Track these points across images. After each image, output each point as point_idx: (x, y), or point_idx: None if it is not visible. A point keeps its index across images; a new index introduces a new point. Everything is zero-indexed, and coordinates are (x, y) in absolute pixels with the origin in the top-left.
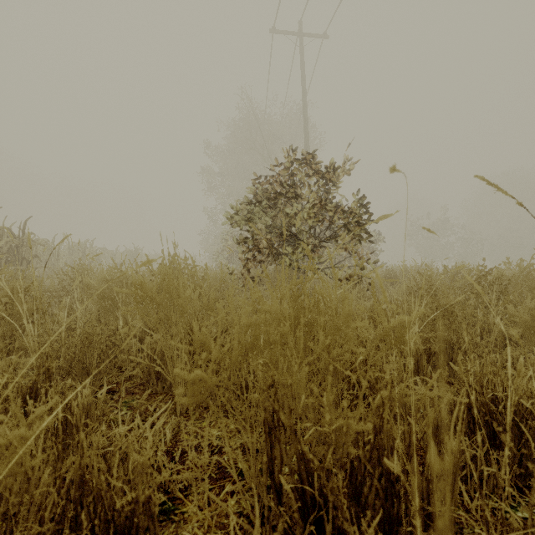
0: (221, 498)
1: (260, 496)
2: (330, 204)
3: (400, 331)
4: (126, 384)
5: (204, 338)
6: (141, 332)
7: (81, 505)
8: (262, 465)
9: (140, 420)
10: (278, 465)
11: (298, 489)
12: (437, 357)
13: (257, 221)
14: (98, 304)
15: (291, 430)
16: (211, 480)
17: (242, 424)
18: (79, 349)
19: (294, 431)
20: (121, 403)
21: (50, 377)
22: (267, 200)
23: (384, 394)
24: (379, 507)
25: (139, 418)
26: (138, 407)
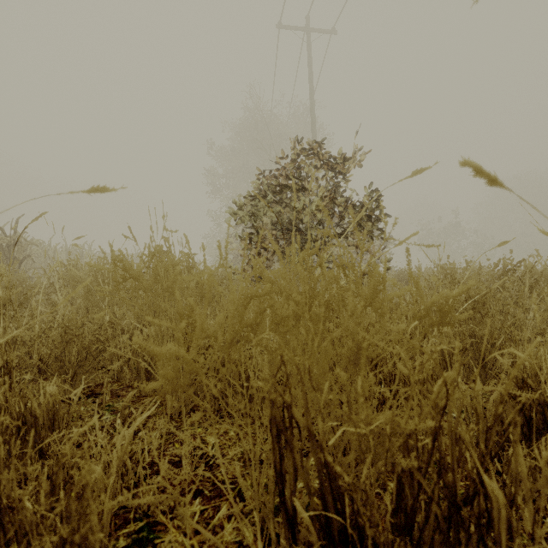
0: (215, 523)
1: (265, 520)
2: (340, 199)
3: (443, 310)
4: (113, 385)
5: (190, 312)
6: (133, 329)
7: (6, 541)
8: (267, 480)
9: (121, 425)
10: (291, 482)
11: (319, 518)
12: (467, 355)
13: (262, 216)
14: (84, 298)
15: (309, 433)
16: (204, 499)
17: (243, 430)
18: (57, 344)
19: (314, 434)
20: (104, 406)
21: (10, 372)
22: (273, 193)
23: (450, 377)
24: (439, 545)
25: (97, 417)
26: (121, 410)
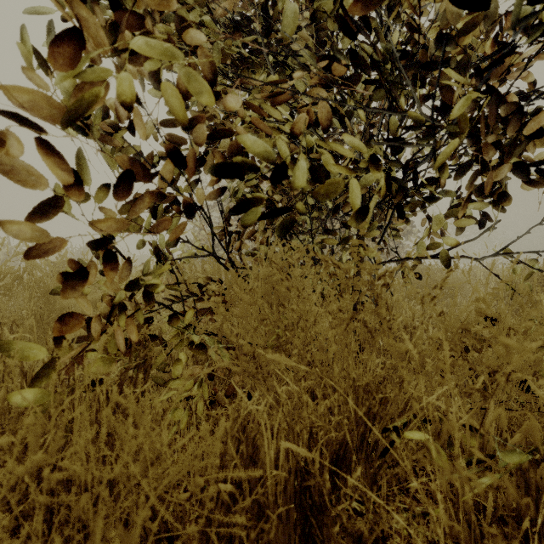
0: None
1: None
2: None
3: None
4: None
5: None
6: None
7: None
8: None
9: None
10: None
11: None
12: None
13: None
14: None
15: None
16: None
17: None
18: None
19: None
20: None
21: None
22: None
23: None
24: None
25: None
26: None
